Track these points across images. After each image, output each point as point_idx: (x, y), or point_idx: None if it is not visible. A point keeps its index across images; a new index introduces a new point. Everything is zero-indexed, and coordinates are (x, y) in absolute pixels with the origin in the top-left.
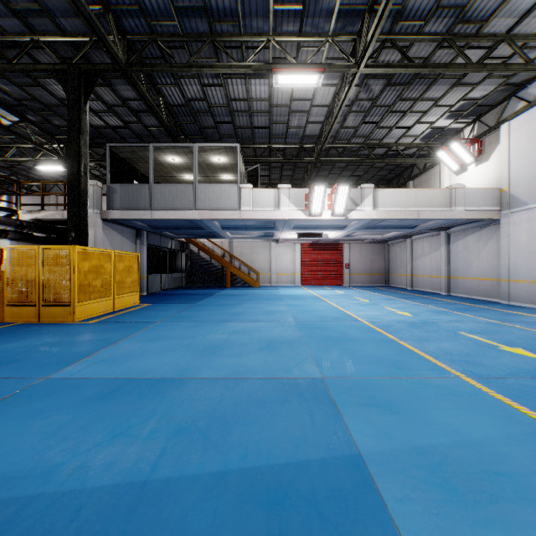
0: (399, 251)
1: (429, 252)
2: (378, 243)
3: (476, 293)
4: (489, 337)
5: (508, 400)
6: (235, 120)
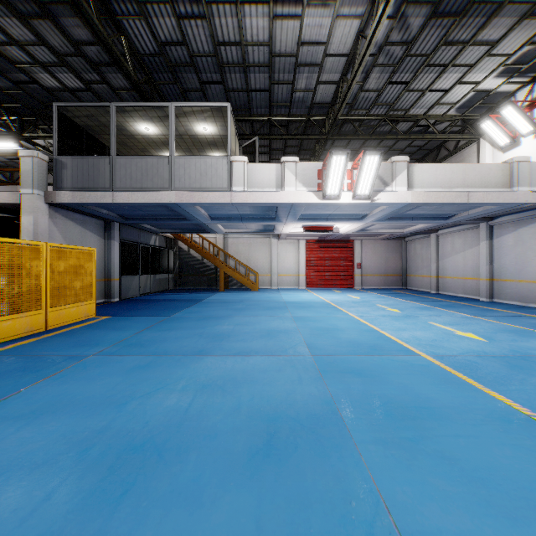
0: (419, 249)
1: (461, 249)
2: (393, 239)
3: (535, 300)
4: None
5: None
6: (226, 78)
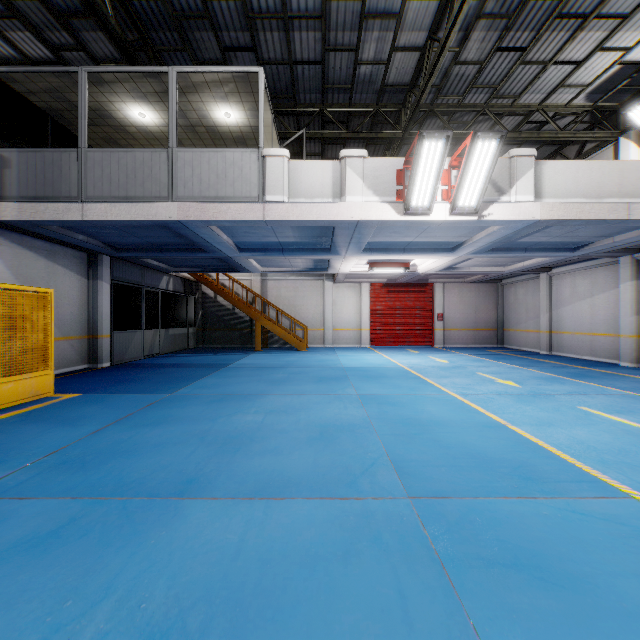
0: (522, 294)
1: (588, 294)
2: (486, 282)
3: None
4: None
5: None
6: (259, 42)
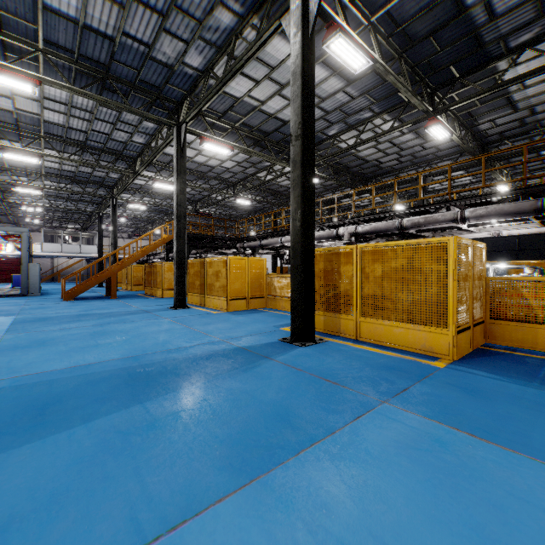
0: None
1: None
2: None
3: None
4: None
5: None
6: None
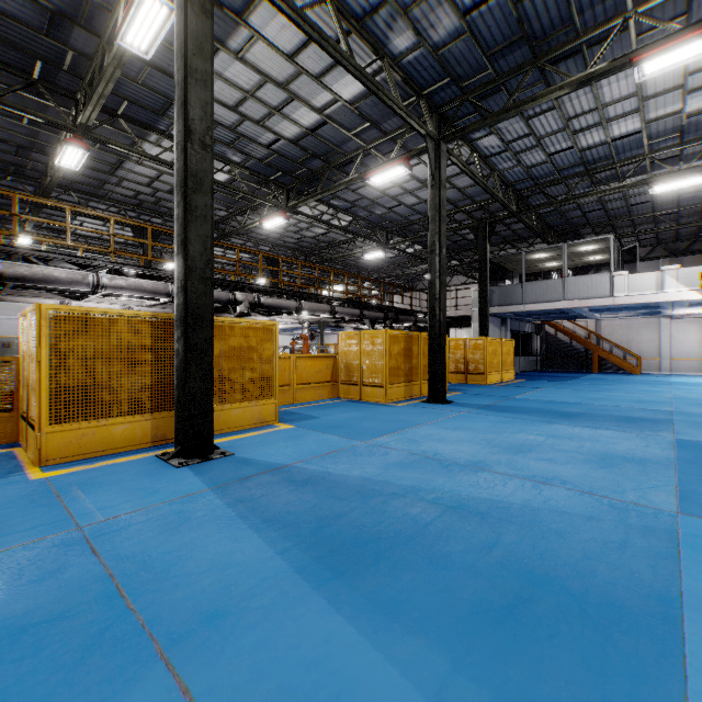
0: None
1: None
2: None
3: None
4: None
5: None
6: (606, 206)
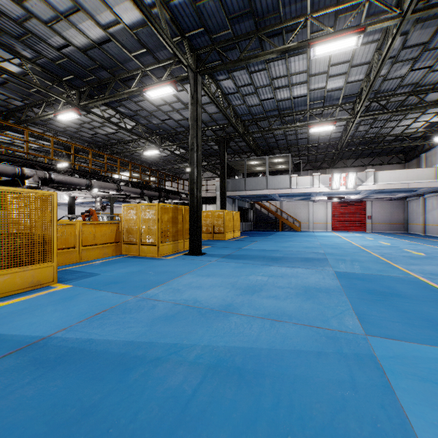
0: (414, 206)
1: (435, 207)
2: (397, 200)
3: None
4: (415, 251)
5: (381, 257)
6: (287, 138)
